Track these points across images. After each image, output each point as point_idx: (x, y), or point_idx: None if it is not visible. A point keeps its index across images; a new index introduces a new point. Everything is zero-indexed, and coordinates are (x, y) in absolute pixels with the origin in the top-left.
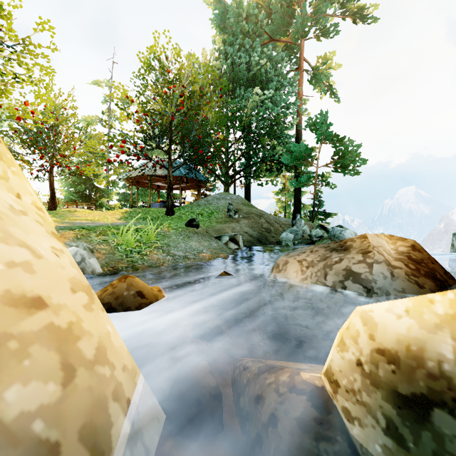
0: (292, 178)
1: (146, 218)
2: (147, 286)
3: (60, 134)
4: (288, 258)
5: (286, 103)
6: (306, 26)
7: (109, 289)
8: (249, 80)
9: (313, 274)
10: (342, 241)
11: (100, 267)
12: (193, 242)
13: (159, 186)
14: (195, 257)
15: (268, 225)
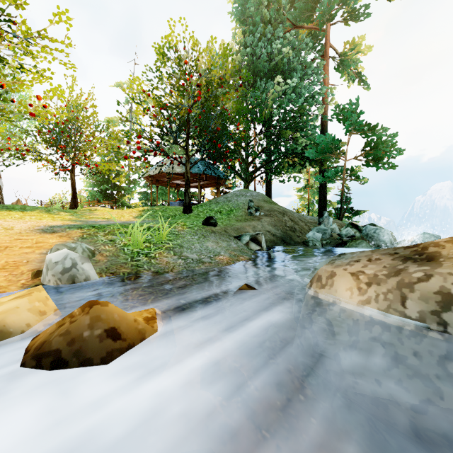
0: (316, 174)
1: (162, 216)
2: (127, 316)
3: (81, 133)
4: (335, 268)
5: (310, 94)
6: (332, 8)
7: (65, 324)
8: (270, 72)
9: (379, 296)
10: (418, 246)
11: (95, 274)
12: (209, 243)
13: (178, 184)
14: (211, 261)
15: (292, 223)
